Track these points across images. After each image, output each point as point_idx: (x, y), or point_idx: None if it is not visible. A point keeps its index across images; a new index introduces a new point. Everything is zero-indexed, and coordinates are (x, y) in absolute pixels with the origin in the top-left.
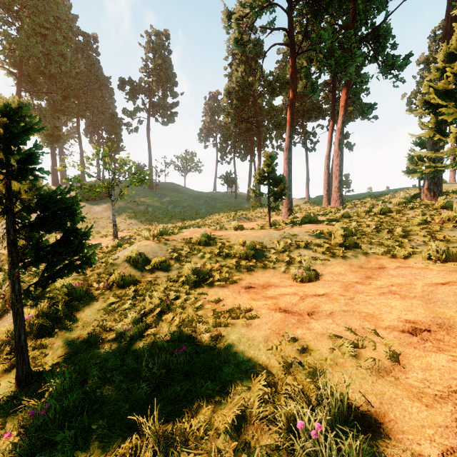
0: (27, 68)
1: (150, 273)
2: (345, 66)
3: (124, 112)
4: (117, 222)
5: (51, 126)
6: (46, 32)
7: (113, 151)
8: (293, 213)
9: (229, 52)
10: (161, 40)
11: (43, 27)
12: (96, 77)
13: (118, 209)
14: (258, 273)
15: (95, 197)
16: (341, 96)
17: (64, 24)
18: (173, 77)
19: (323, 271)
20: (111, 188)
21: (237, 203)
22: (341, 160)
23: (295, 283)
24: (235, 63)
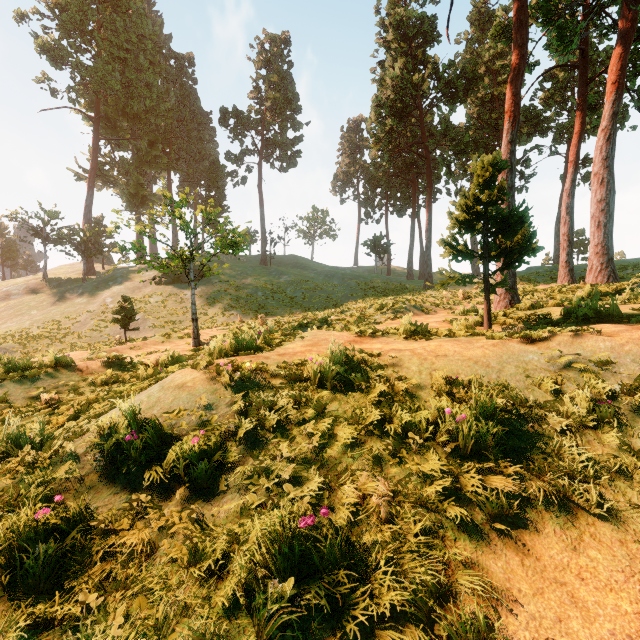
0: (106, 108)
1: (155, 497)
2: None
3: (227, 157)
4: (213, 313)
5: (135, 184)
6: (126, 55)
7: (192, 199)
8: (517, 296)
9: (380, 41)
10: (278, 47)
11: (122, 49)
12: (191, 113)
13: (215, 294)
14: (551, 543)
15: (186, 278)
16: (611, 64)
17: (150, 43)
18: (295, 100)
19: None
20: (188, 261)
21: (391, 282)
22: (611, 190)
23: None
24: (390, 57)
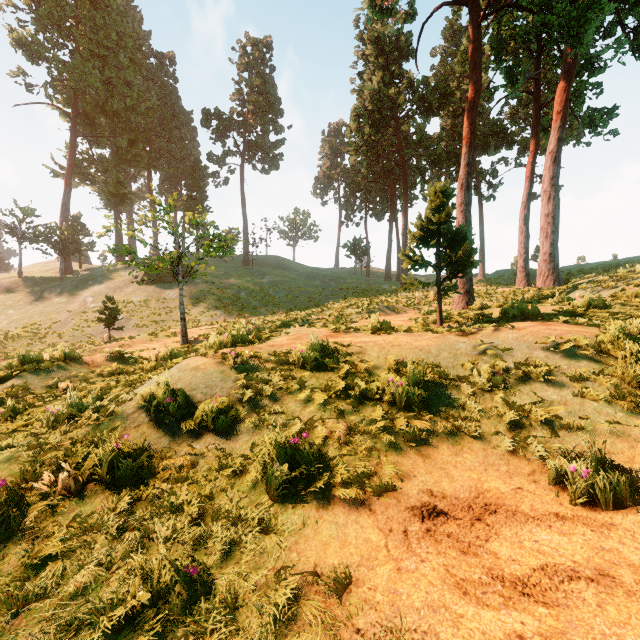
0: (84, 105)
1: (189, 439)
2: (579, 23)
3: (209, 158)
4: (196, 313)
5: (114, 182)
6: (106, 53)
7: (180, 205)
8: (473, 298)
9: (359, 54)
10: (260, 51)
11: (102, 47)
12: (172, 112)
13: (198, 294)
14: (444, 452)
15: (168, 278)
16: (556, 95)
17: (130, 41)
18: (277, 104)
19: (635, 462)
20: (177, 263)
21: (370, 283)
22: (556, 205)
23: (566, 504)
24: (368, 69)
